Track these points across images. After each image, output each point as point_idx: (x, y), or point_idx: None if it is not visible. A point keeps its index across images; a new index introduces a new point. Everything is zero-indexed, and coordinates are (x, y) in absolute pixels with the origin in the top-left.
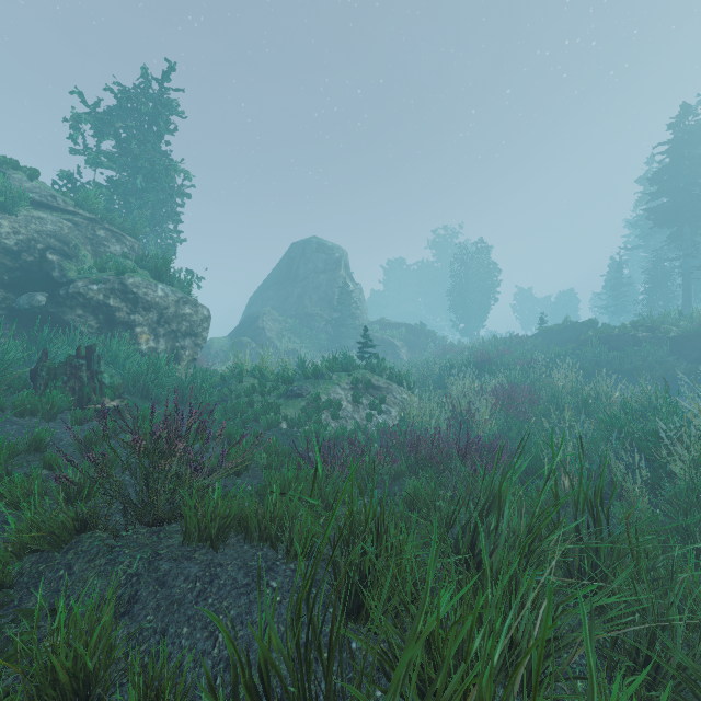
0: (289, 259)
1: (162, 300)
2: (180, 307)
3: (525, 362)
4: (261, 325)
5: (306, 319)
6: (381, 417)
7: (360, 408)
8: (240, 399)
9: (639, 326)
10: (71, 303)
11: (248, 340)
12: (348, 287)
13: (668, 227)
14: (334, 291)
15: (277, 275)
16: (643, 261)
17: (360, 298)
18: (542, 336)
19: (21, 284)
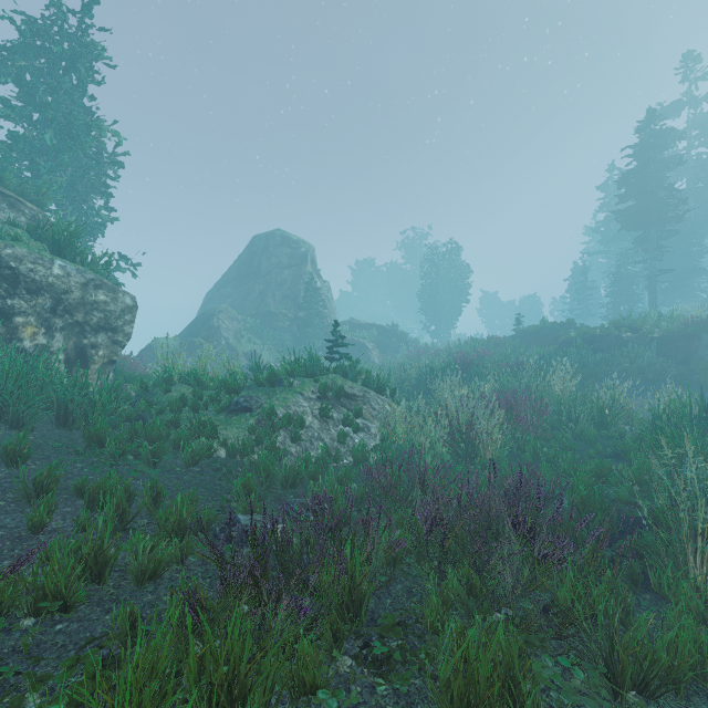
0: (250, 252)
1: (60, 281)
2: (89, 291)
3: (509, 364)
4: (216, 324)
5: (268, 318)
6: (358, 436)
7: (330, 424)
8: (162, 415)
9: (620, 327)
10: None
11: (200, 340)
12: (315, 283)
13: (635, 230)
14: (300, 288)
15: (237, 270)
16: (603, 266)
17: (328, 296)
18: (519, 338)
19: None
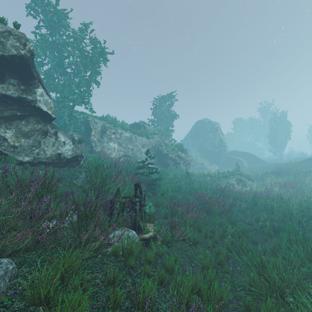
0: (196, 127)
1: (184, 157)
2: (187, 158)
3: (298, 172)
4: (190, 154)
5: (204, 151)
6: (245, 188)
7: (239, 186)
8: (208, 182)
9: None
10: (169, 159)
11: None
12: (222, 139)
13: None
14: (215, 140)
15: (192, 133)
16: None
17: (226, 142)
18: (311, 160)
19: (157, 154)
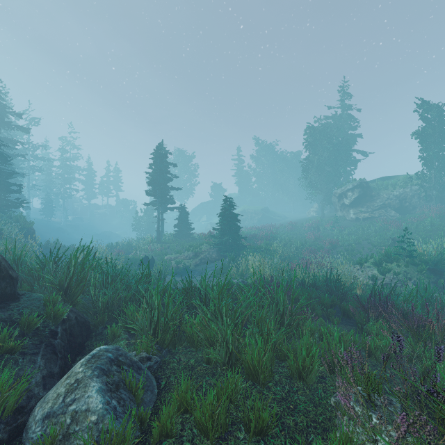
0: None
1: None
2: None
3: None
4: None
5: None
6: None
7: None
8: None
9: None
10: None
11: None
12: None
13: None
14: None
15: None
16: None
17: None
18: None
19: None
